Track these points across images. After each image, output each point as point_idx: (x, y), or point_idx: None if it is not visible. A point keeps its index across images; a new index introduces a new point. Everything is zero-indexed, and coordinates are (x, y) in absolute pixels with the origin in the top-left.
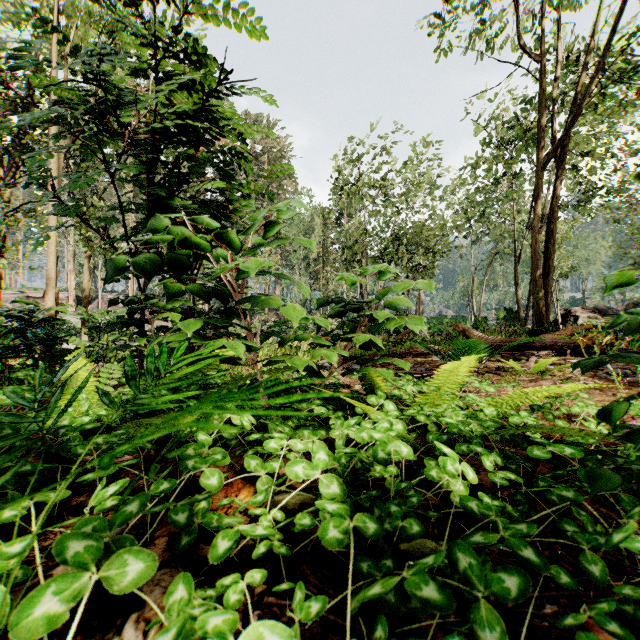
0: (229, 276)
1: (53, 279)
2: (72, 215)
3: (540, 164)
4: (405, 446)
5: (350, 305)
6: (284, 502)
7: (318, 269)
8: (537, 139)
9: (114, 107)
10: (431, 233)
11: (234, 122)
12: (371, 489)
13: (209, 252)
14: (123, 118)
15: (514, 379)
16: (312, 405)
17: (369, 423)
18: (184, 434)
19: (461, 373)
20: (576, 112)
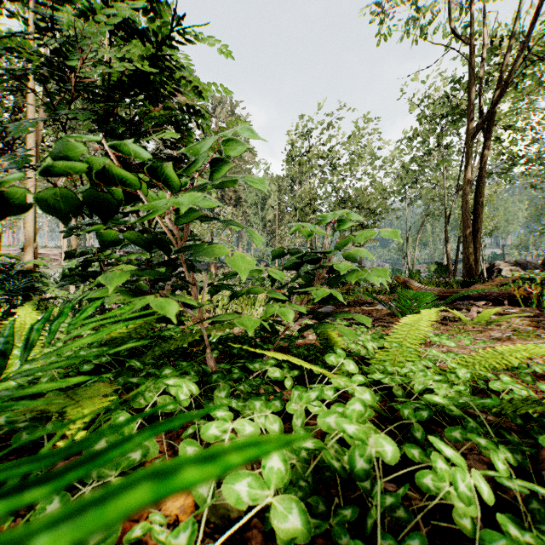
0: (168, 221)
1: (31, 235)
2: (21, 165)
3: (470, 134)
4: (388, 442)
5: (307, 256)
6: (219, 541)
7: (274, 229)
8: (467, 112)
9: (68, 59)
10: (372, 197)
11: (187, 71)
12: (340, 492)
13: (138, 189)
14: (69, 62)
15: (464, 330)
16: (266, 365)
17: (330, 390)
18: (114, 406)
19: (421, 327)
20: (503, 87)
